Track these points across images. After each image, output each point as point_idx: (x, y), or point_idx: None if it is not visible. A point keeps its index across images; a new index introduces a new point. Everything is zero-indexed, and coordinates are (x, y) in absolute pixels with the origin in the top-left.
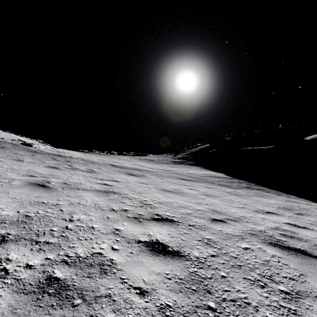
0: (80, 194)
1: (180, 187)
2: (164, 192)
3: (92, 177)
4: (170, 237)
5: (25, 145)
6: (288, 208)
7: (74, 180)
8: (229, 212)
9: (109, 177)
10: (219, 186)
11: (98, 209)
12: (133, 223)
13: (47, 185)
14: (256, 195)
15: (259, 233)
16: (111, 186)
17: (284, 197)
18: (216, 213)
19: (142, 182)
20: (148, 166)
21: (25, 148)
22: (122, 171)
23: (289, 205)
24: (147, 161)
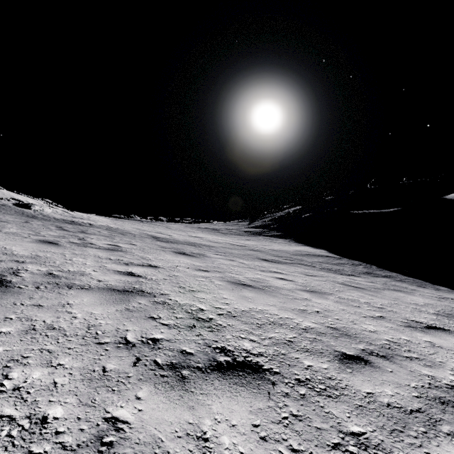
0: (69, 300)
1: (262, 277)
2: (237, 287)
3: (111, 259)
4: (258, 439)
5: (19, 206)
6: (453, 315)
7: (72, 267)
8: (363, 331)
9: (142, 259)
10: (324, 272)
11: (91, 342)
12: (164, 386)
13: (7, 280)
14: (388, 288)
15: (453, 394)
16: (141, 278)
17: (430, 290)
18: (342, 337)
19: (198, 266)
20: (210, 238)
21: (17, 211)
22: (168, 248)
23: (451, 308)
24: (210, 231)
